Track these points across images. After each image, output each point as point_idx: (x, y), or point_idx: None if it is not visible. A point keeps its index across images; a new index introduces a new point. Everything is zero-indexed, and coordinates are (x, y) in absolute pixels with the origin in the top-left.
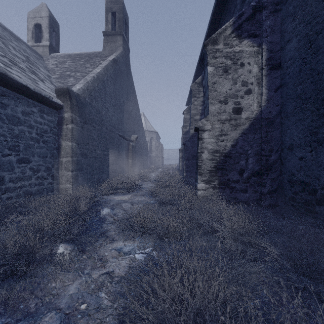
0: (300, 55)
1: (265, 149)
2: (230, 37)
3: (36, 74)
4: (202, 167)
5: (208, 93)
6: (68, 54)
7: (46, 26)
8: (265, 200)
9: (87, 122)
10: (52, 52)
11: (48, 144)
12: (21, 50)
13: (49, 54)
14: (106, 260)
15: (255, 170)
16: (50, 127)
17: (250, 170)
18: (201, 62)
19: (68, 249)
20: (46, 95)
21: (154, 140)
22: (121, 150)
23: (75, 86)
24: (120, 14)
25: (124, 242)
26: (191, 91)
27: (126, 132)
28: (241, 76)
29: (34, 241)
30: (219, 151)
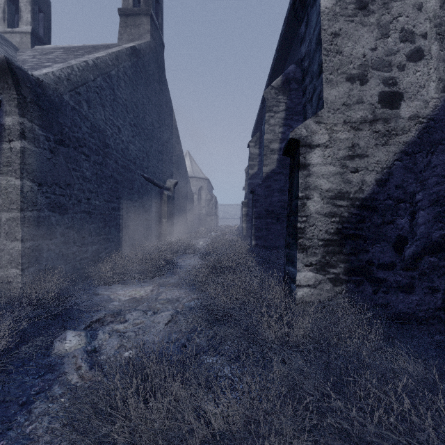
0: None
1: None
2: None
3: None
4: (308, 232)
5: (320, 60)
6: (62, 46)
7: (27, 1)
8: None
9: (68, 144)
10: (38, 44)
11: None
12: None
13: (31, 47)
14: None
15: (432, 240)
16: None
17: (421, 240)
18: (298, 4)
19: None
20: None
21: (205, 192)
22: (148, 203)
23: (40, 70)
24: None
25: None
26: (264, 102)
27: (158, 175)
28: (399, 19)
29: None
30: (347, 195)
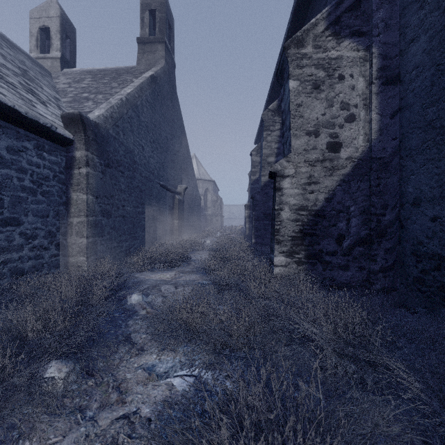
0: (432, 61)
1: (376, 205)
2: (323, 36)
3: (34, 93)
4: (281, 231)
5: (290, 121)
6: (88, 70)
7: (57, 30)
8: (376, 282)
9: (111, 165)
10: (66, 67)
11: (51, 197)
12: (16, 60)
13: (60, 70)
14: (127, 390)
15: (361, 237)
16: (54, 172)
17: (354, 237)
18: (278, 75)
19: (62, 371)
20: (47, 124)
21: (210, 193)
22: (163, 206)
23: (93, 112)
24: (162, 14)
25: (159, 355)
26: (263, 122)
27: (171, 181)
28: (340, 95)
29: (3, 359)
30: (306, 208)
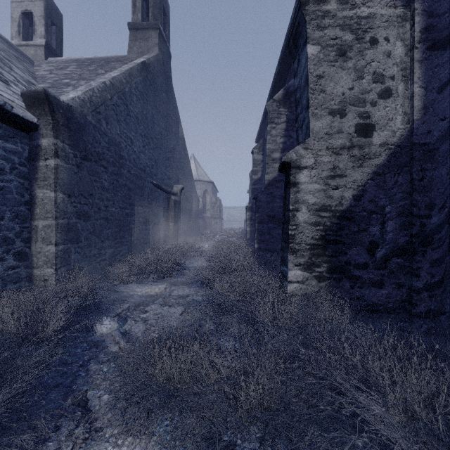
0: None
1: (419, 204)
2: None
3: None
4: (297, 238)
5: (308, 97)
6: (75, 58)
7: (41, 15)
8: (419, 303)
9: (90, 158)
10: (51, 56)
11: (7, 194)
12: None
13: (45, 59)
14: None
15: (399, 245)
16: (12, 163)
17: (390, 245)
18: (291, 44)
19: None
20: None
21: (209, 195)
22: (157, 208)
23: (67, 94)
24: None
25: (118, 445)
26: (267, 114)
27: (165, 181)
28: (372, 64)
29: None
30: (329, 208)
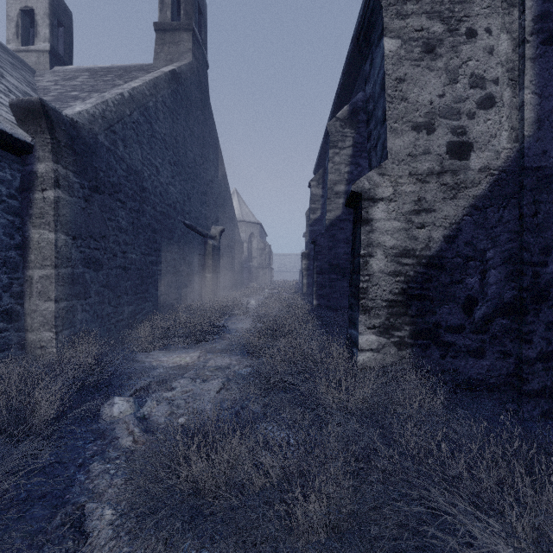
0: None
1: (532, 247)
2: None
3: None
4: (371, 292)
5: (384, 107)
6: (87, 67)
7: (45, 13)
8: (532, 378)
9: (103, 190)
10: (57, 64)
11: None
12: None
13: (50, 68)
14: None
15: (504, 301)
16: None
17: (493, 301)
18: (362, 40)
19: None
20: None
21: (256, 239)
22: (190, 254)
23: (73, 108)
24: None
25: None
26: (328, 137)
27: (201, 221)
28: (469, 63)
29: None
30: (413, 252)
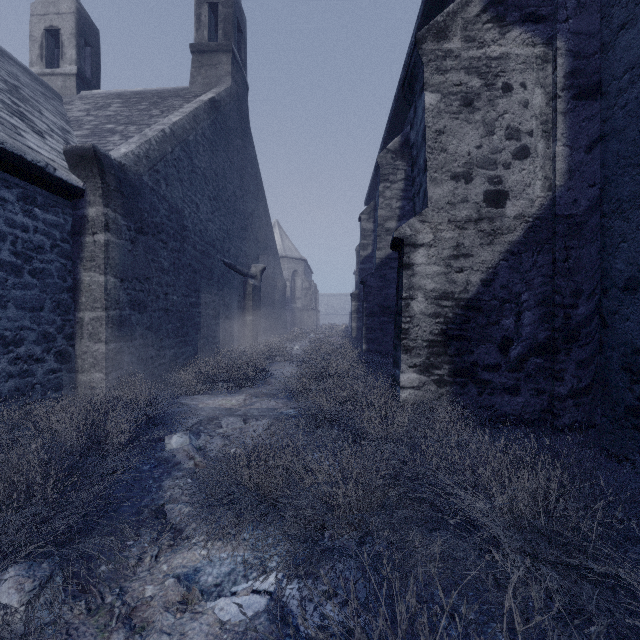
0: None
1: (563, 290)
2: (479, 23)
3: (26, 118)
4: (412, 333)
5: (425, 157)
6: (117, 92)
7: (71, 33)
8: (563, 413)
9: (147, 231)
10: (84, 88)
11: (47, 279)
12: (2, 72)
13: (76, 93)
14: (144, 622)
15: (538, 341)
16: (53, 240)
17: (527, 341)
18: (406, 88)
19: (25, 589)
20: (38, 162)
21: (300, 277)
22: (229, 296)
23: (118, 149)
24: (228, 9)
25: (207, 548)
26: (378, 169)
27: (241, 258)
28: (505, 116)
29: None
30: (452, 295)
